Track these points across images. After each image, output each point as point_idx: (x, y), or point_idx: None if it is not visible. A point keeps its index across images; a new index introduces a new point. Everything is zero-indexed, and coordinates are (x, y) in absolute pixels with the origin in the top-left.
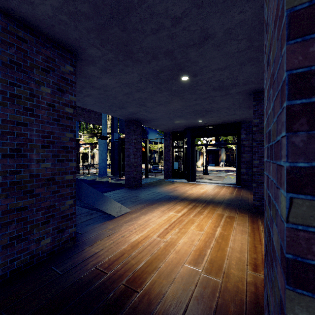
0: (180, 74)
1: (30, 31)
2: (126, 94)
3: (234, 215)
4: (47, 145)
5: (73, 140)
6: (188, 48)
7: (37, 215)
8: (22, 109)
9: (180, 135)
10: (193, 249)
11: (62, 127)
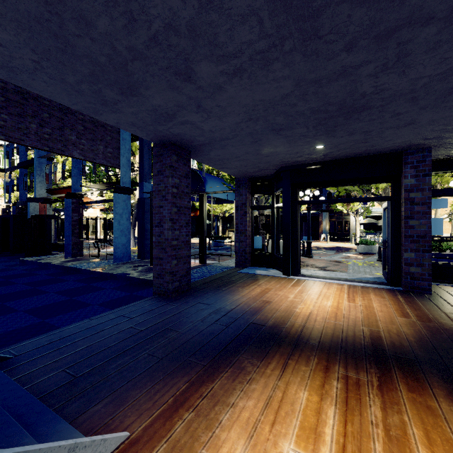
0: None
1: None
2: None
3: None
4: None
5: None
6: None
7: None
8: None
9: (267, 184)
10: None
11: None
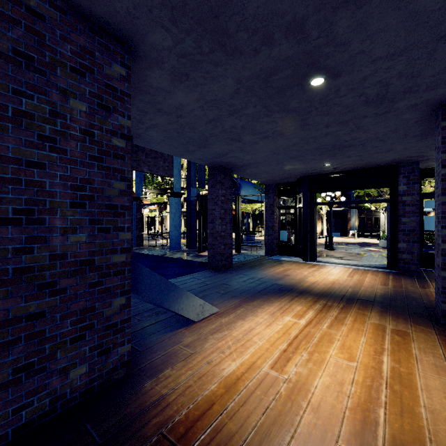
0: (309, 74)
1: (50, 1)
2: (211, 121)
3: (405, 329)
4: (81, 202)
5: (126, 193)
6: (336, 10)
7: (63, 327)
8: (36, 138)
9: (291, 188)
10: (346, 406)
11: (107, 171)
